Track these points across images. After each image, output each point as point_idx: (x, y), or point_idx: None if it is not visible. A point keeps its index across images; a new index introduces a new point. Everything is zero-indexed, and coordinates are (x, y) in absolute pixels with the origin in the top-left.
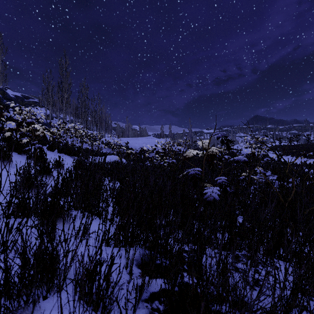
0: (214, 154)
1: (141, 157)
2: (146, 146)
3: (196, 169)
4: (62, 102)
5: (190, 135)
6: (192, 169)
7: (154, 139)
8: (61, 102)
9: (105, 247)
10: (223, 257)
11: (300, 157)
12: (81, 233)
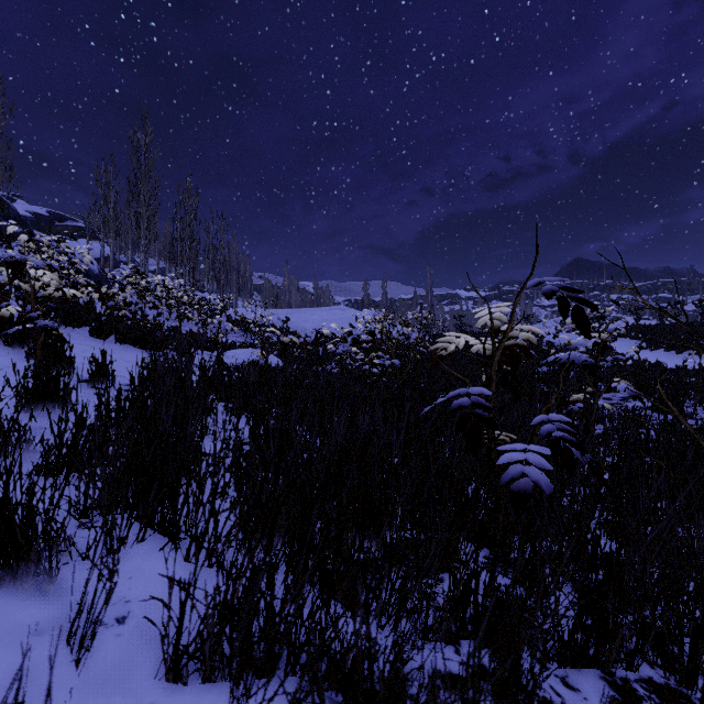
0: (521, 345)
1: (318, 352)
2: (331, 327)
3: (475, 389)
4: (138, 228)
5: (430, 303)
6: (462, 391)
7: (349, 311)
8: (136, 227)
9: (166, 683)
10: (585, 701)
11: (686, 352)
12: (82, 633)
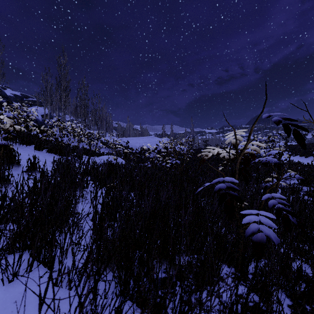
0: (250, 153)
1: (142, 157)
2: (147, 146)
3: (228, 179)
4: (60, 101)
5: (192, 135)
6: (220, 179)
7: (156, 138)
8: (60, 100)
9: None
10: None
11: (309, 157)
12: None
